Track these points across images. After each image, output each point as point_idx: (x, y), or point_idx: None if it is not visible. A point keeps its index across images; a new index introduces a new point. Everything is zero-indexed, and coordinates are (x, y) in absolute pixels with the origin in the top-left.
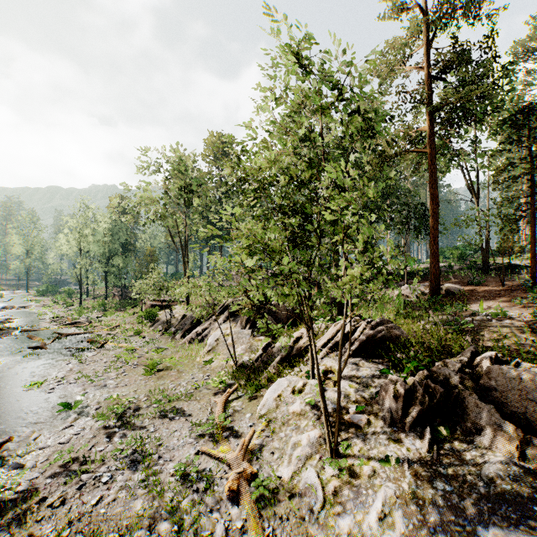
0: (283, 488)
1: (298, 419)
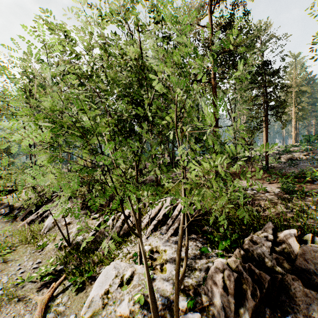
0: None
1: None
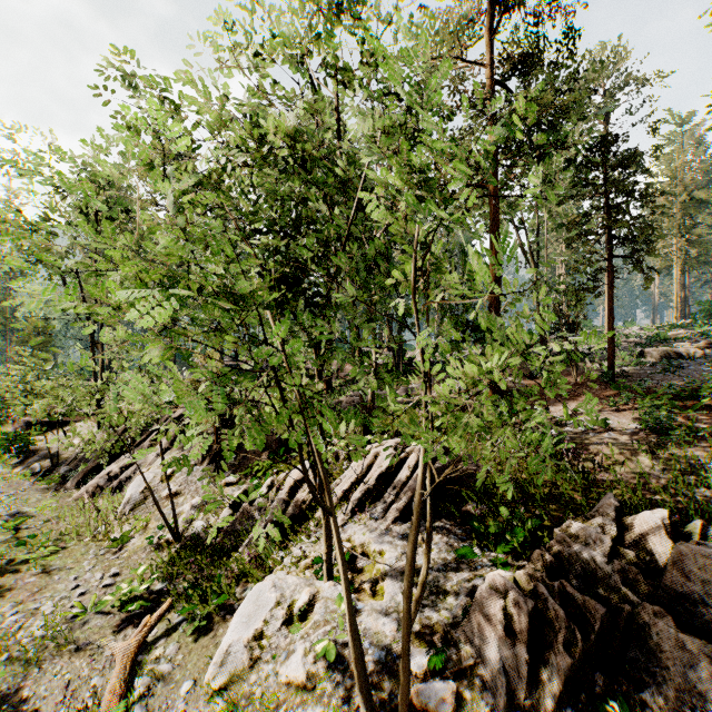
0: None
1: (299, 701)
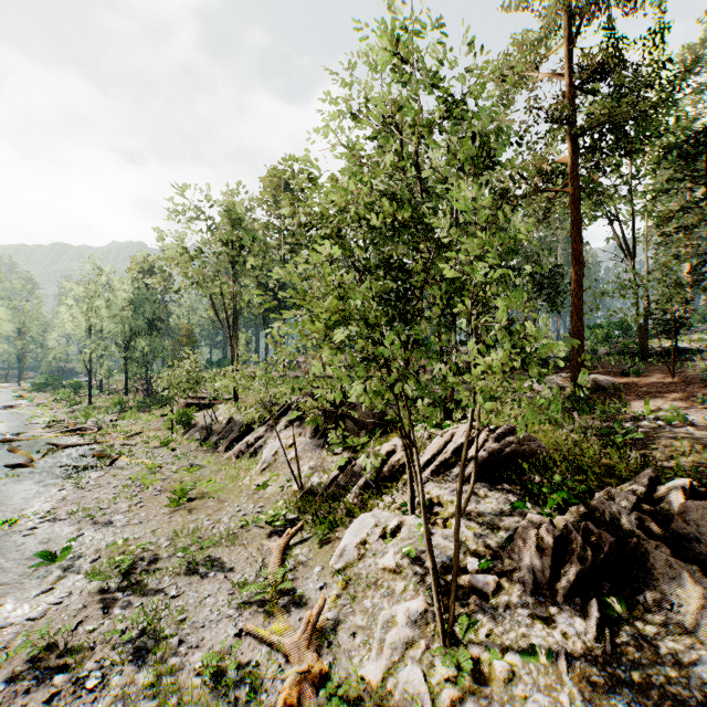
0: (369, 698)
1: (391, 578)
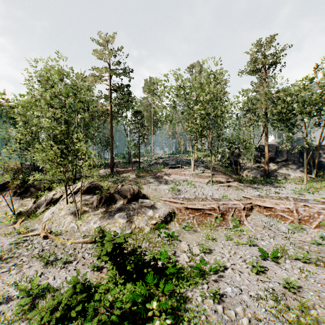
0: (63, 231)
1: (64, 216)
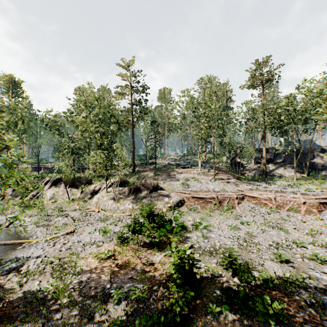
0: (109, 209)
1: (106, 200)
